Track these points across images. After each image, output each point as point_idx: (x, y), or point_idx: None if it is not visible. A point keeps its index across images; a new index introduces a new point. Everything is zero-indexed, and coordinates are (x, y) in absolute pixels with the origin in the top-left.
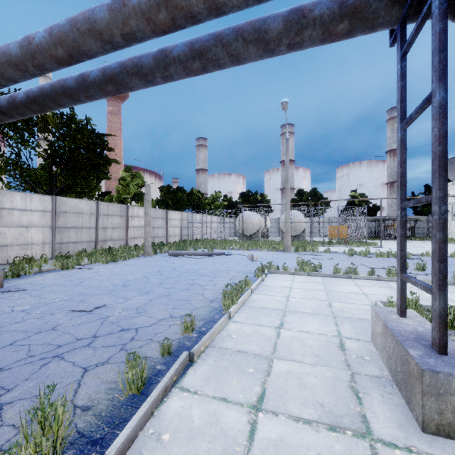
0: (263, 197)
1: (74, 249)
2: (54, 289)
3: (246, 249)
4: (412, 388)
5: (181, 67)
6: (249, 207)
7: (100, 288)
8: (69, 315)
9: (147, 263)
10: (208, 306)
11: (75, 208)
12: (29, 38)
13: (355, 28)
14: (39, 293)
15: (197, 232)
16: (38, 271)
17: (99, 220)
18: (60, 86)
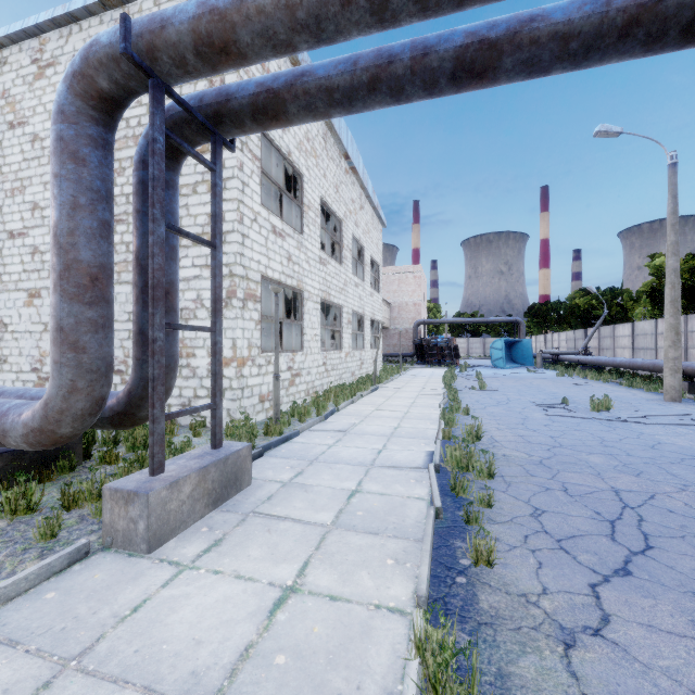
0: None
1: None
2: None
3: None
4: (245, 469)
5: None
6: None
7: None
8: None
9: None
10: None
11: None
12: None
13: (212, 71)
14: None
15: None
16: None
17: None
18: None
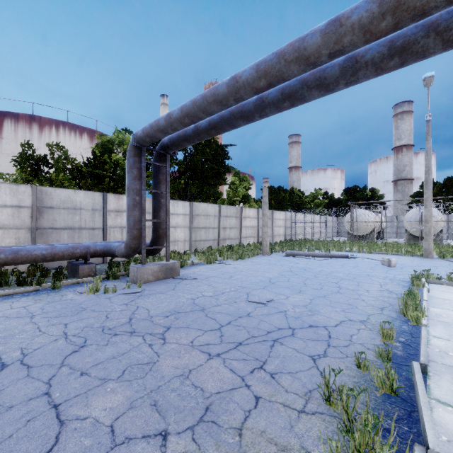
0: (374, 192)
1: (203, 246)
2: (216, 280)
3: (368, 252)
4: None
5: (372, 69)
6: (356, 204)
7: (252, 283)
8: (250, 305)
9: (271, 262)
10: (382, 313)
11: (204, 211)
12: (236, 78)
13: None
14: (209, 283)
15: (299, 231)
16: (191, 263)
17: (221, 221)
18: (239, 111)
